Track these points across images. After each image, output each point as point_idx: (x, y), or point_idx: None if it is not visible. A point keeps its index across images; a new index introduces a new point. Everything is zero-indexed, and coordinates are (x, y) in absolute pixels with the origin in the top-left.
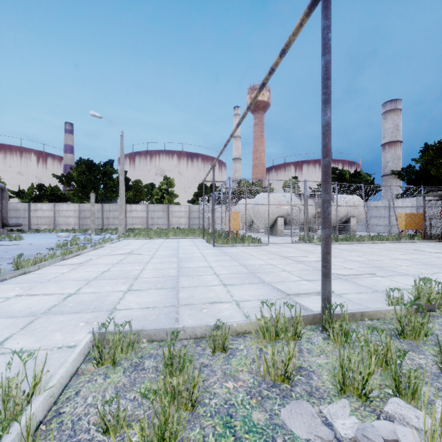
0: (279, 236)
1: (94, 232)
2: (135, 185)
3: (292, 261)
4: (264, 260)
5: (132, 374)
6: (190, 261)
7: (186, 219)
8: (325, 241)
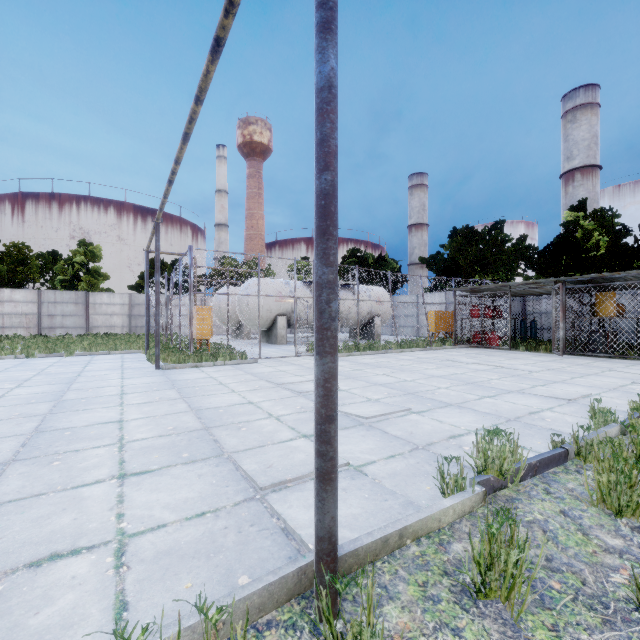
0: (280, 344)
1: None
2: (11, 252)
3: (289, 392)
4: (242, 393)
5: None
6: (80, 409)
7: (123, 317)
8: (324, 388)
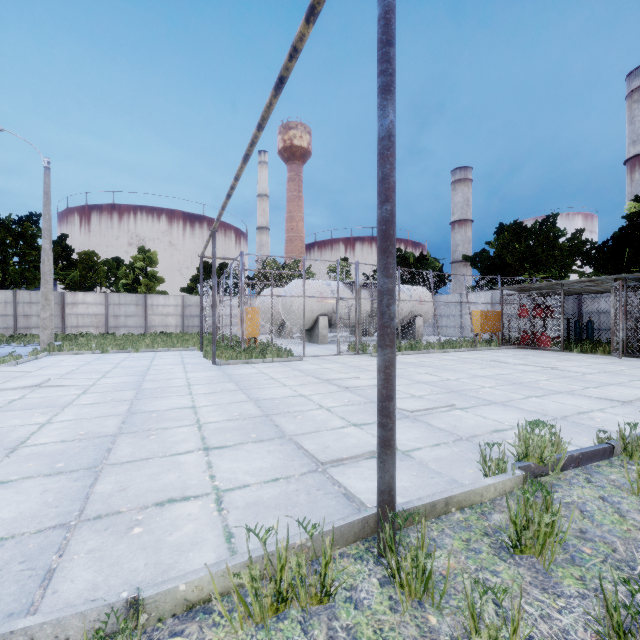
0: (321, 344)
1: None
2: (83, 259)
3: (336, 387)
4: (293, 387)
5: None
6: (158, 396)
7: (177, 318)
8: (384, 373)
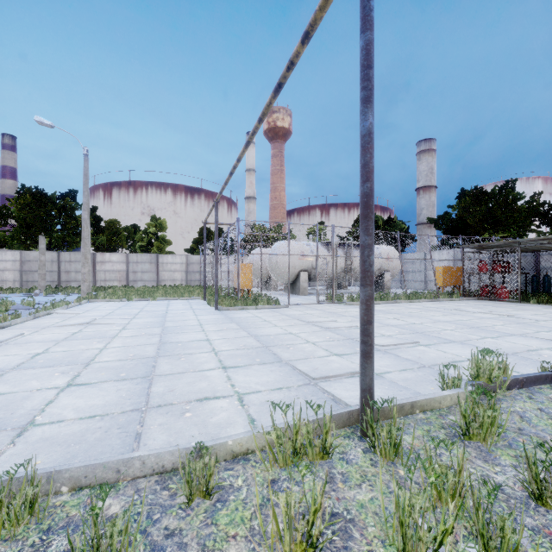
0: (302, 295)
1: (44, 292)
2: (109, 226)
3: (318, 328)
4: (283, 327)
5: None
6: (179, 332)
7: (182, 273)
8: (366, 305)
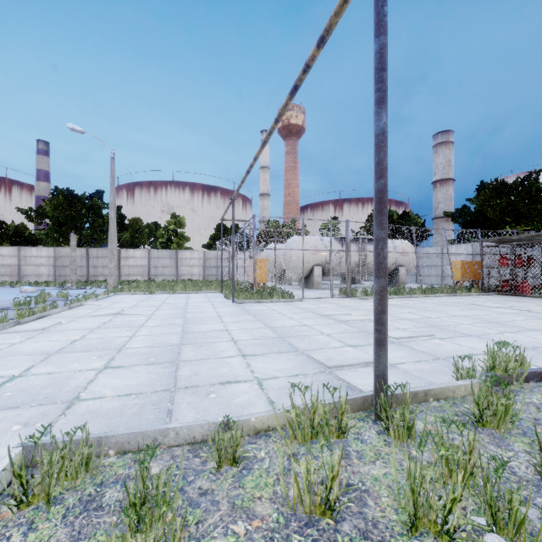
0: (316, 289)
1: (75, 285)
2: (132, 224)
3: (332, 320)
4: (298, 319)
5: (78, 520)
6: (200, 323)
7: (200, 268)
8: (380, 295)
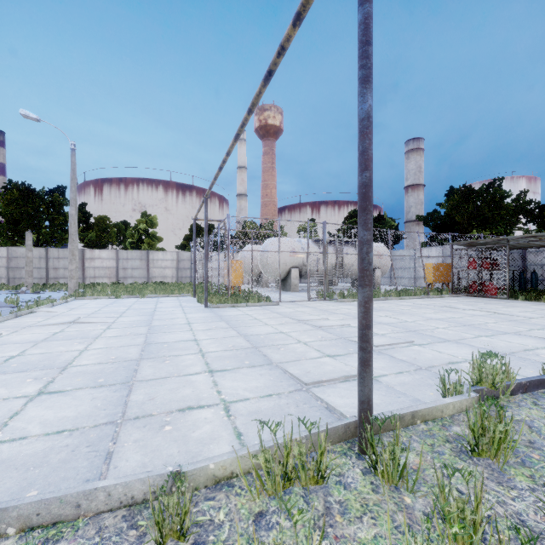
0: (293, 292)
1: (31, 289)
2: (99, 223)
3: (309, 326)
4: (273, 325)
5: None
6: (166, 332)
7: (173, 270)
8: (364, 307)
